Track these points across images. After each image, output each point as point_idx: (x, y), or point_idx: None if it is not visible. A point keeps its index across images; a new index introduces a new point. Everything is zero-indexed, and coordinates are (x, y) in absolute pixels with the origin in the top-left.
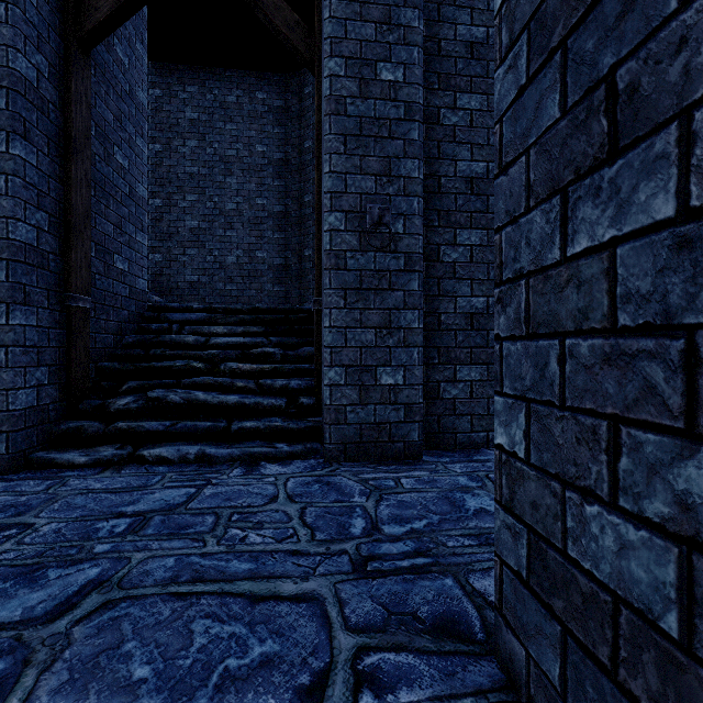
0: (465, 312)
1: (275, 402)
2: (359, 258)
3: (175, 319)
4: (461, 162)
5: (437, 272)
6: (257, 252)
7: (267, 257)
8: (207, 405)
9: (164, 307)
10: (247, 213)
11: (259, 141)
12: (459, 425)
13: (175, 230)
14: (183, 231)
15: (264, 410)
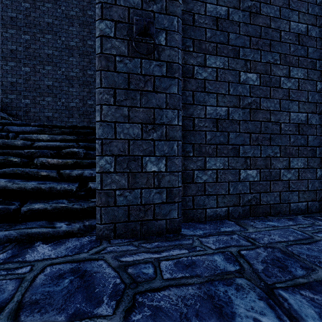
0: (212, 117)
1: (66, 187)
2: (127, 62)
3: (14, 130)
4: (210, 4)
5: (192, 86)
6: (88, 100)
7: (94, 104)
8: (7, 190)
9: (9, 123)
10: (82, 78)
11: (89, 38)
12: (208, 202)
13: (38, 86)
14: (43, 87)
15: (57, 193)
